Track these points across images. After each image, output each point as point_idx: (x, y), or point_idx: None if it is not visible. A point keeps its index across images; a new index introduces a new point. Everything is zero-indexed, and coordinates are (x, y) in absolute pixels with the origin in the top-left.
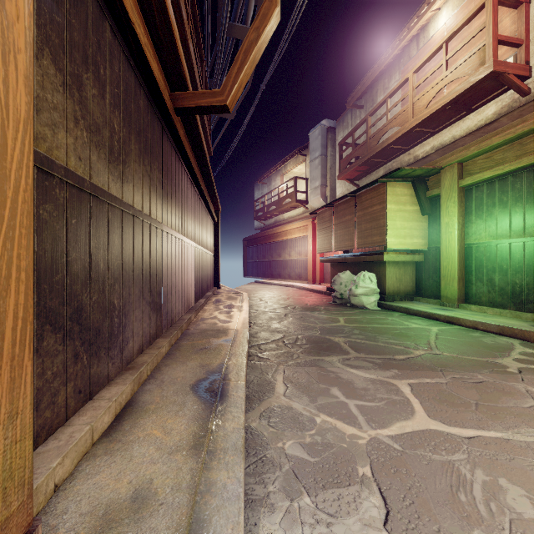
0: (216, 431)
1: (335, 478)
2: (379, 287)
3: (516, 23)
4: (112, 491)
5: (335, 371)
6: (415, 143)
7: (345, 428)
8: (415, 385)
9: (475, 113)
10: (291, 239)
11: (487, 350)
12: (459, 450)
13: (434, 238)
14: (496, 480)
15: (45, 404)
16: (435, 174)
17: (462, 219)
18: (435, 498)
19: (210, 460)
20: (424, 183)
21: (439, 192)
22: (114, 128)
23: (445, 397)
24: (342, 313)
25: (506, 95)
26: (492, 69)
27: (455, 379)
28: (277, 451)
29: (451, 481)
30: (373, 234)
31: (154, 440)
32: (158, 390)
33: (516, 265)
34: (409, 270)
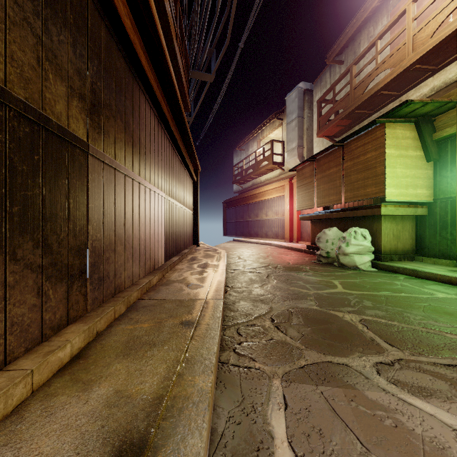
0: None
1: None
2: (371, 245)
3: None
4: None
5: (386, 405)
6: (410, 87)
7: None
8: None
9: None
10: (268, 199)
11: None
12: None
13: (443, 187)
14: None
15: None
16: (446, 112)
17: None
18: None
19: None
20: (430, 123)
21: (453, 131)
22: None
23: None
24: (334, 274)
25: None
26: None
27: None
28: None
29: None
30: (366, 185)
31: None
32: None
33: None
34: (408, 226)
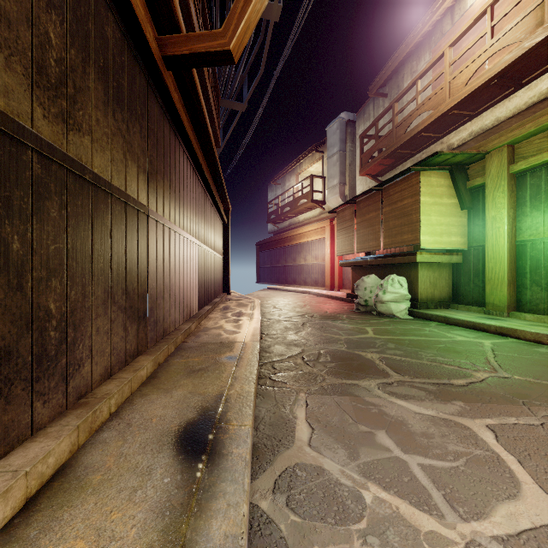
0: (192, 546)
1: None
2: (409, 293)
3: None
4: None
5: (377, 403)
6: (450, 130)
7: (415, 517)
8: (497, 428)
9: (525, 88)
10: (307, 242)
11: None
12: None
13: (475, 235)
14: None
15: None
16: (478, 161)
17: (513, 211)
18: None
19: None
20: (464, 171)
21: (483, 181)
22: (49, 37)
23: None
24: (369, 322)
25: None
26: None
27: None
28: None
29: None
30: (403, 232)
31: None
32: (117, 441)
33: None
34: (444, 273)
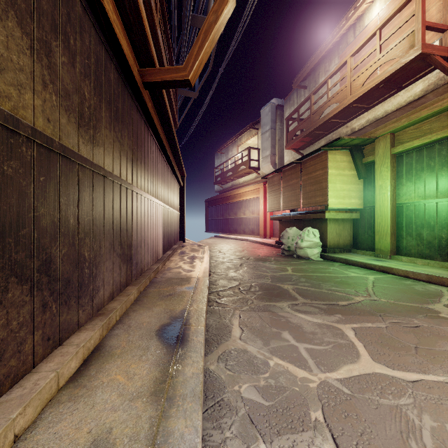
0: (176, 377)
1: (289, 423)
2: (321, 241)
3: (442, 12)
4: (71, 442)
5: (286, 316)
6: (352, 117)
7: (296, 371)
8: (358, 329)
9: (404, 90)
10: (245, 200)
11: (420, 297)
12: (405, 395)
13: (369, 198)
14: (443, 426)
15: (10, 353)
16: (370, 143)
17: (394, 181)
18: (387, 445)
19: (169, 407)
20: (360, 151)
21: (373, 158)
22: (85, 95)
23: (386, 341)
24: (290, 263)
25: (433, 74)
26: (421, 51)
27: (393, 323)
28: (233, 395)
29: (401, 426)
30: (316, 195)
31: (117, 386)
32: (124, 334)
33: (443, 222)
34: (347, 226)
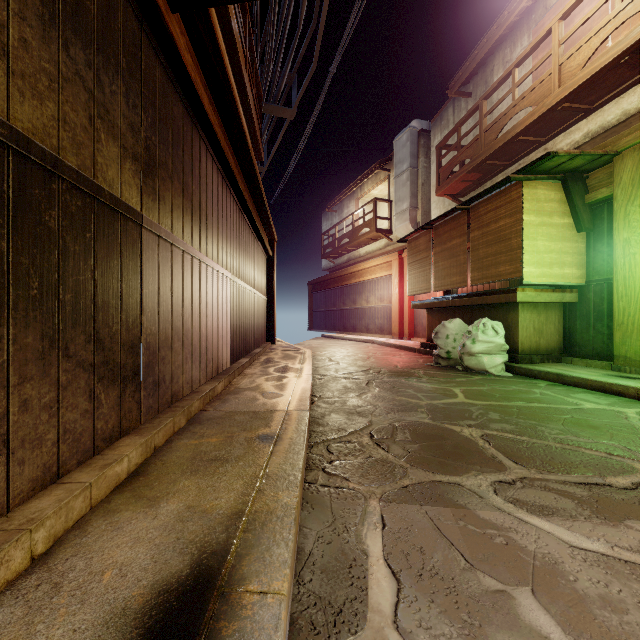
0: None
1: None
2: (506, 342)
3: None
4: None
5: (500, 524)
6: (557, 132)
7: None
8: None
9: None
10: (370, 280)
11: None
12: None
13: (598, 266)
14: None
15: None
16: (601, 167)
17: None
18: None
19: None
20: (581, 181)
21: (609, 192)
22: None
23: None
24: (455, 381)
25: None
26: None
27: None
28: None
29: None
30: (498, 263)
31: None
32: (12, 638)
33: None
34: (553, 317)
